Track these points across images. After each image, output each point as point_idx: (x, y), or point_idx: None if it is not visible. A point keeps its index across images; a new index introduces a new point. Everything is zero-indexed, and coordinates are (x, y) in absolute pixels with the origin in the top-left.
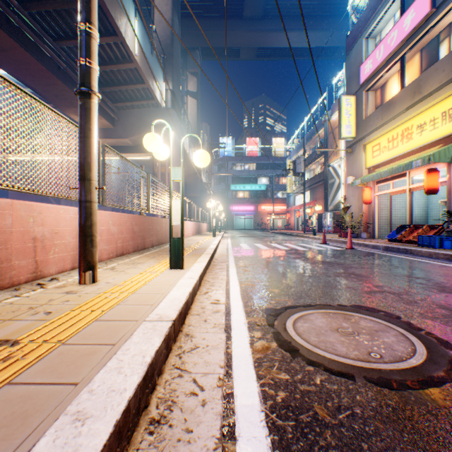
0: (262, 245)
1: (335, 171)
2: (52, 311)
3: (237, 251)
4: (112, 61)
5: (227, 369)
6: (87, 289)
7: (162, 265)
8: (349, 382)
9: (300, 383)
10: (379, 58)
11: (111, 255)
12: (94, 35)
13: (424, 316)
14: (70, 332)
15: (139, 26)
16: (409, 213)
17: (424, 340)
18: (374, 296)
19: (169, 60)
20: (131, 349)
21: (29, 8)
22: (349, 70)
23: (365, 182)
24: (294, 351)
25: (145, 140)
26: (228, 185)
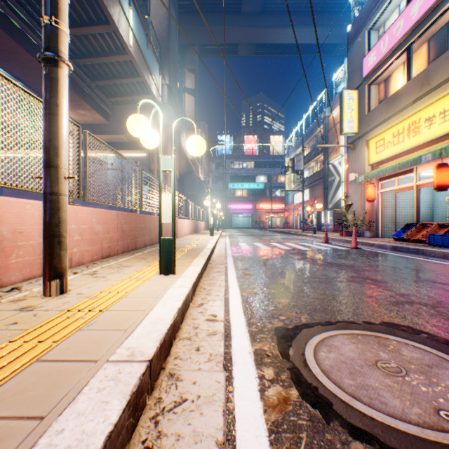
0: (262, 244)
1: (335, 169)
2: None
3: (236, 251)
4: (106, 53)
5: (227, 448)
6: (49, 303)
7: (152, 269)
8: None
9: None
10: (384, 49)
11: (94, 257)
12: None
13: None
14: None
15: (133, 16)
16: (416, 211)
17: None
18: (404, 309)
19: (165, 54)
20: (66, 431)
21: None
22: (351, 63)
23: (369, 179)
24: (326, 407)
25: (129, 122)
26: (226, 183)
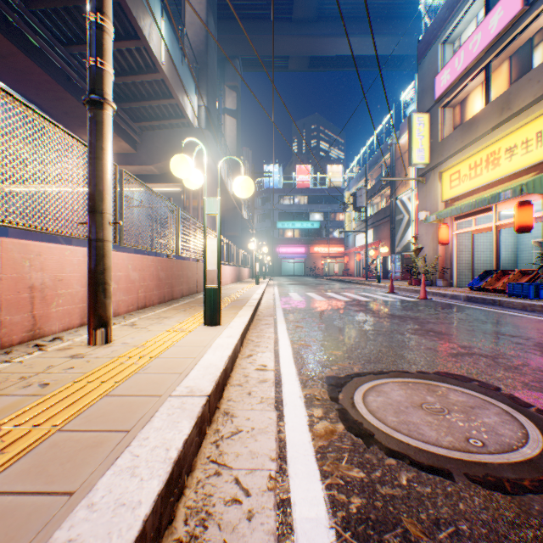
0: (316, 295)
1: (404, 206)
2: (50, 382)
3: (286, 302)
4: (134, 71)
5: (280, 462)
6: (97, 351)
7: (194, 320)
8: (446, 482)
9: (380, 484)
10: (459, 67)
11: (130, 307)
12: (107, 29)
13: (531, 387)
14: (70, 414)
15: (166, 28)
16: (496, 256)
17: (537, 421)
18: (462, 360)
19: (202, 70)
20: (151, 438)
21: (31, 4)
22: (422, 82)
23: (441, 218)
24: (368, 436)
25: (173, 163)
26: (274, 222)
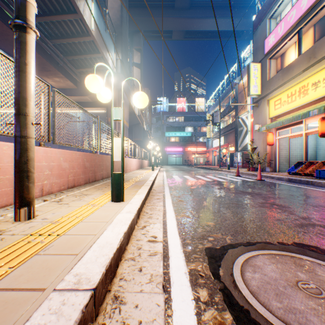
0: (190, 177)
1: (243, 122)
2: None
3: (171, 182)
4: (74, 35)
5: None
6: (17, 228)
7: (106, 197)
8: None
9: None
10: (280, 32)
11: (62, 187)
12: None
13: None
14: None
15: (95, 8)
16: (305, 152)
17: None
18: (309, 230)
19: (119, 37)
20: None
21: None
22: (256, 43)
23: (269, 128)
24: None
25: (87, 80)
26: (163, 132)
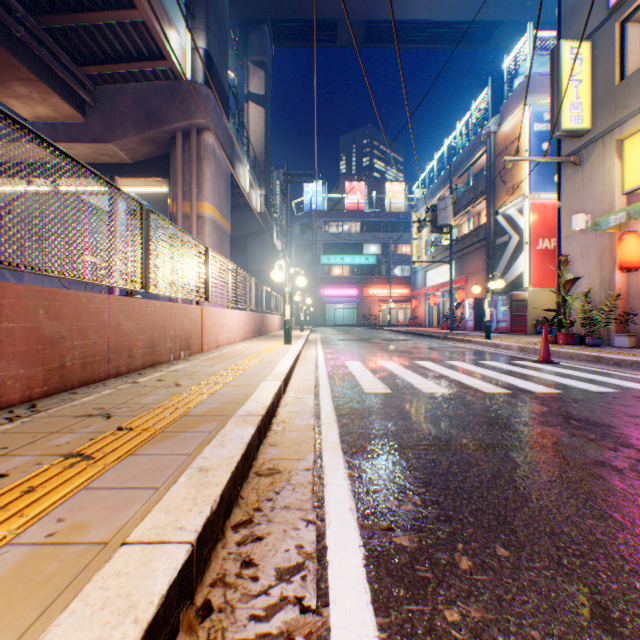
0: (404, 368)
1: (511, 222)
2: None
3: (350, 407)
4: None
5: None
6: None
7: None
8: None
9: None
10: None
11: None
12: None
13: None
14: None
15: None
16: None
17: None
18: None
19: None
20: None
21: None
22: None
23: None
24: None
25: None
26: (317, 256)
